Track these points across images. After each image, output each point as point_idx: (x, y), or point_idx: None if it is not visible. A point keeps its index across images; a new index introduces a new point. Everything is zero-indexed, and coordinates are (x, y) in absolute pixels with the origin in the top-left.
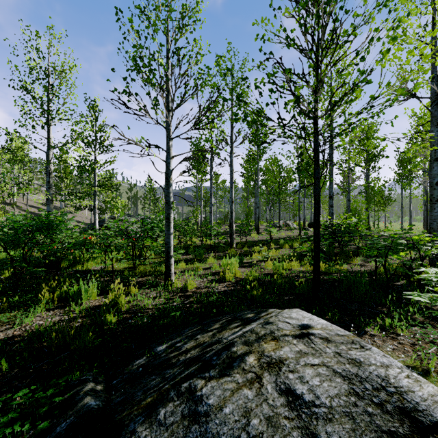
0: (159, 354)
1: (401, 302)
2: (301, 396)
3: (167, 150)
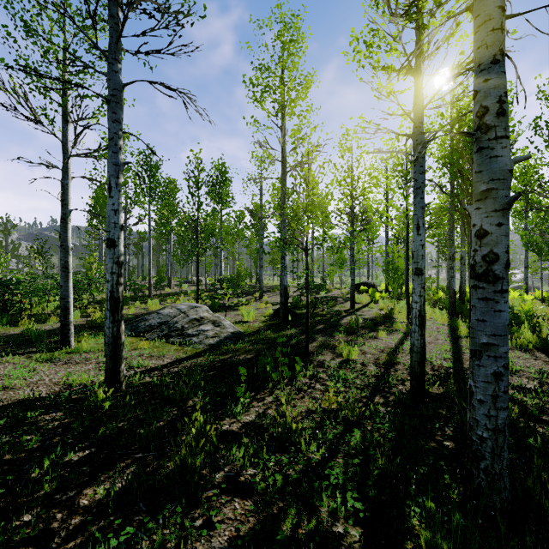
0: (138, 319)
1: (230, 308)
2: (180, 308)
3: None
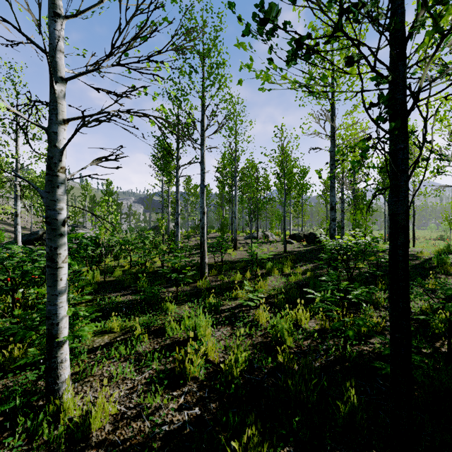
0: None
1: None
2: None
3: (50, 103)
